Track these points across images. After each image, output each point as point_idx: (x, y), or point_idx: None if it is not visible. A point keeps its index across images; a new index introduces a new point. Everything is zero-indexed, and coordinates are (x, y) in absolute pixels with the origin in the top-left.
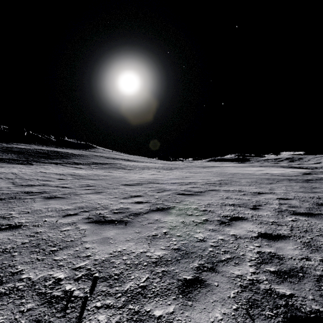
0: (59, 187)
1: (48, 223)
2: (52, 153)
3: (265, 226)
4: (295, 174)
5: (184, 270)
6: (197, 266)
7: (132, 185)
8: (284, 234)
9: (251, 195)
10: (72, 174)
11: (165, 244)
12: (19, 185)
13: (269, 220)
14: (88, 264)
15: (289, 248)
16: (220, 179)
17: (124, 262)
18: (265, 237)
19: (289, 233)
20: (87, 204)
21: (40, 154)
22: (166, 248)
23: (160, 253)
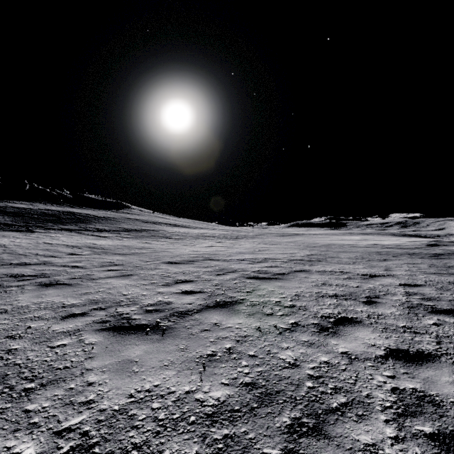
0: (67, 268)
1: (33, 331)
2: (64, 215)
3: (394, 336)
4: (416, 246)
5: (265, 434)
6: (288, 423)
7: (180, 263)
8: (429, 351)
9: (359, 279)
10: (91, 246)
11: (229, 374)
12: (6, 264)
13: (397, 323)
14: (85, 420)
15: (446, 380)
16: (310, 253)
17: (154, 416)
18: (399, 358)
19: (437, 349)
20: (105, 296)
21: (46, 216)
22: (231, 382)
23: (221, 393)
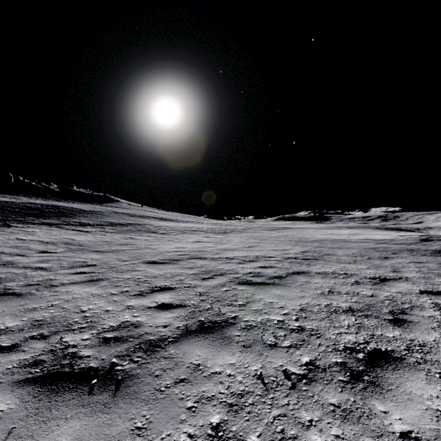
0: (28, 270)
1: None
2: (48, 209)
3: None
4: (410, 241)
5: None
6: None
7: (162, 263)
8: None
9: (370, 284)
10: (68, 242)
11: None
12: None
13: None
14: None
15: None
16: (303, 250)
17: None
18: None
19: None
20: (57, 313)
21: (28, 210)
22: None
23: None
